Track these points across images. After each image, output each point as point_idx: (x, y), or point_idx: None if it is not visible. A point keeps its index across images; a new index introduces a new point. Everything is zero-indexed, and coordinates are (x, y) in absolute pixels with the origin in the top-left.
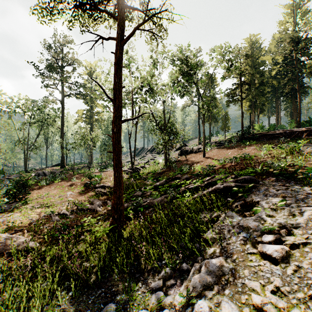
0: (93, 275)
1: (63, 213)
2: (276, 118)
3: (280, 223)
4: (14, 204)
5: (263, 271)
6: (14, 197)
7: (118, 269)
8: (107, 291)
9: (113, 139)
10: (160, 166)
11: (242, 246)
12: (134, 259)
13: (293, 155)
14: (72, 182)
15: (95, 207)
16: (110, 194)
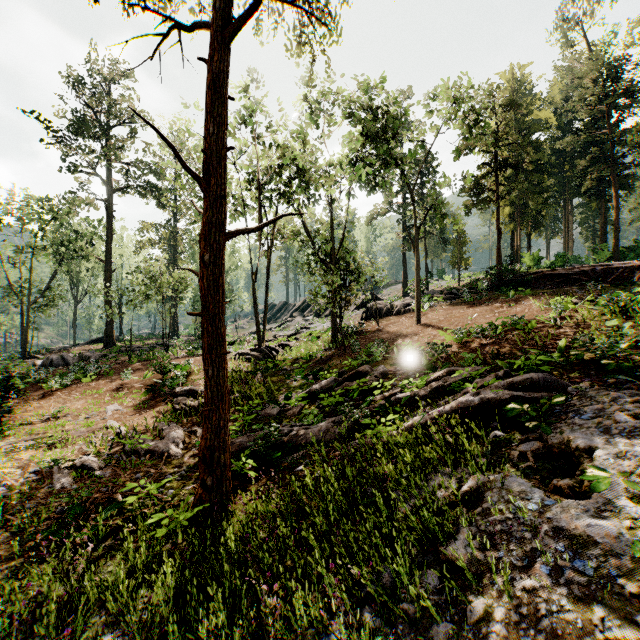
0: None
1: (83, 465)
2: (565, 241)
3: None
4: None
5: None
6: None
7: None
8: None
9: (202, 280)
10: (321, 344)
11: (579, 606)
12: (249, 628)
13: (630, 320)
14: (124, 381)
15: (167, 446)
16: None
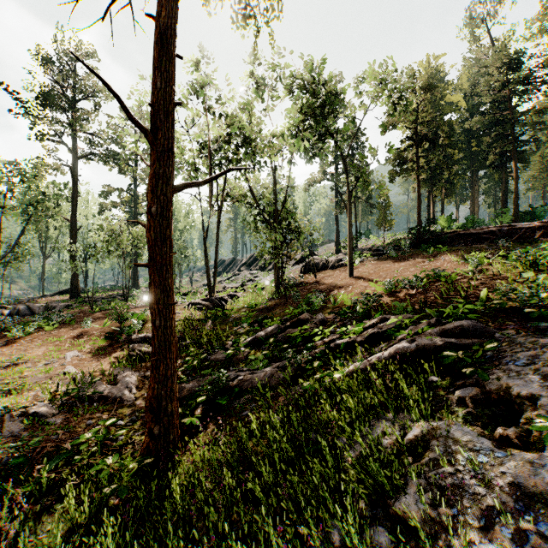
0: None
1: (35, 413)
2: (473, 206)
3: None
4: None
5: None
6: None
7: None
8: None
9: (149, 231)
10: (265, 294)
11: None
12: None
13: (540, 272)
14: (84, 329)
15: (120, 392)
16: None
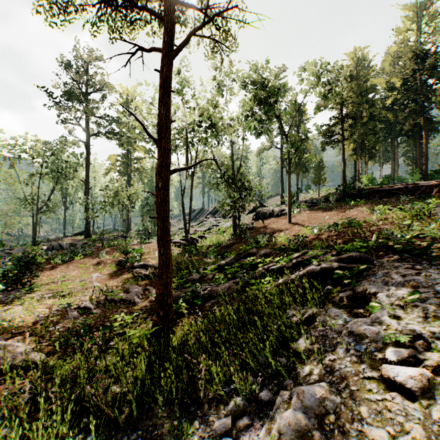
0: (126, 407)
1: (85, 307)
2: (392, 166)
3: (413, 330)
4: (15, 293)
5: (391, 411)
6: (15, 282)
7: (163, 397)
8: (147, 434)
9: (157, 198)
10: (226, 236)
11: (354, 365)
12: (188, 382)
13: (421, 221)
14: (100, 259)
15: (132, 297)
16: (155, 277)
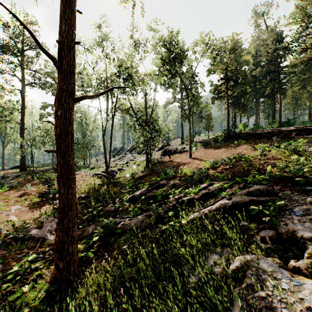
0: None
1: None
2: (257, 118)
3: None
4: None
5: None
6: None
7: None
8: None
9: (56, 128)
10: (140, 168)
11: None
12: None
13: (299, 156)
14: (26, 191)
15: (43, 233)
16: None
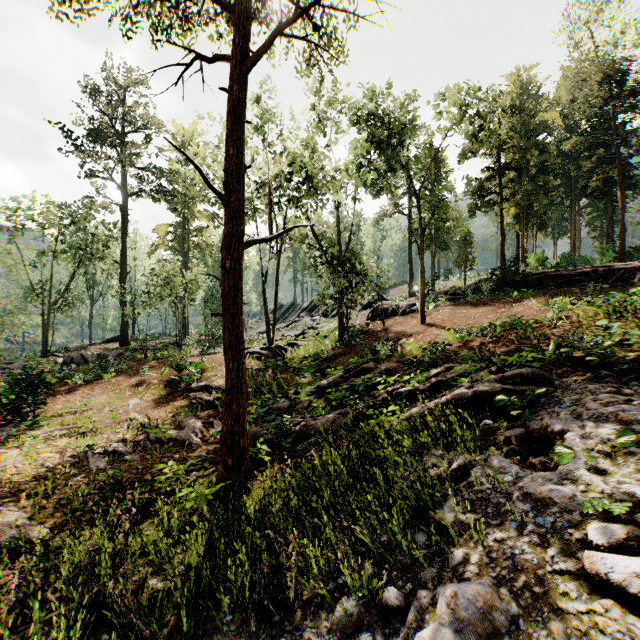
0: (171, 614)
1: (115, 451)
2: (572, 241)
3: (631, 493)
4: (10, 429)
5: (604, 632)
6: (11, 413)
7: (231, 597)
8: None
9: (223, 285)
10: (328, 343)
11: (536, 550)
12: (269, 574)
13: (622, 320)
14: (142, 378)
15: (187, 435)
16: (222, 404)
